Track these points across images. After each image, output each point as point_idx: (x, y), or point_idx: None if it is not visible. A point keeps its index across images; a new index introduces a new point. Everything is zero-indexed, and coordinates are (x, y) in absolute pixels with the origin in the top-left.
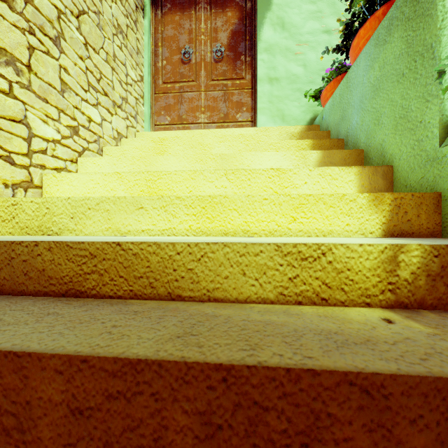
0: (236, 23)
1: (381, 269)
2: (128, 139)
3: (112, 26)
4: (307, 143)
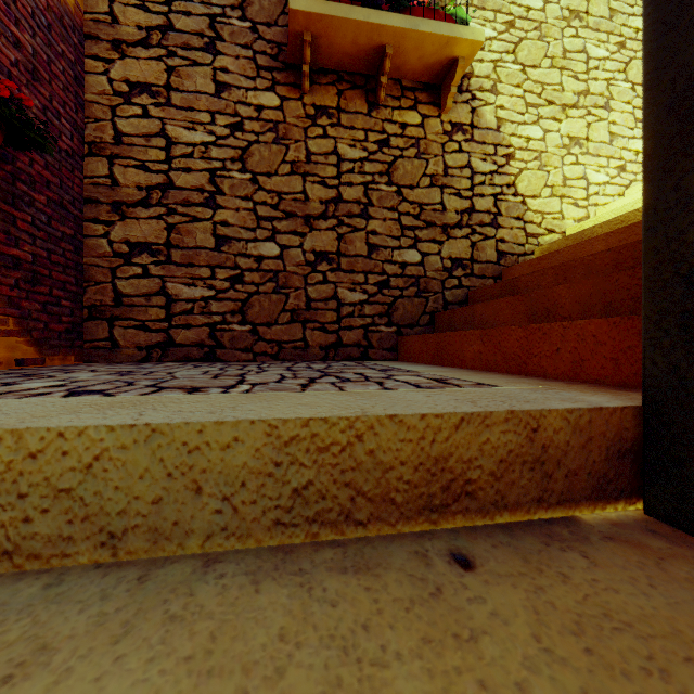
0: None
1: None
2: None
3: None
4: None
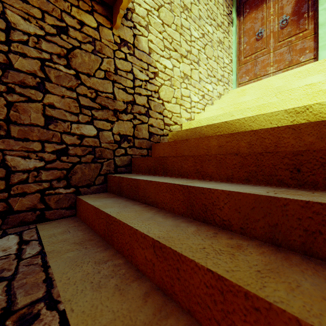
0: None
1: None
2: (224, 95)
3: (217, 42)
4: None
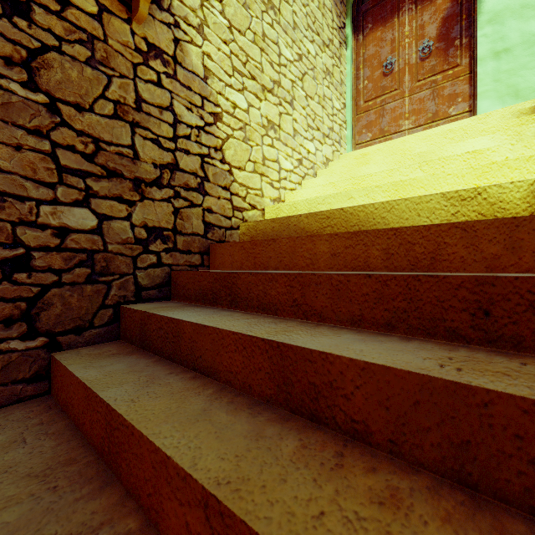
0: (449, 7)
1: (530, 197)
2: (334, 162)
3: (322, 72)
4: (534, 118)
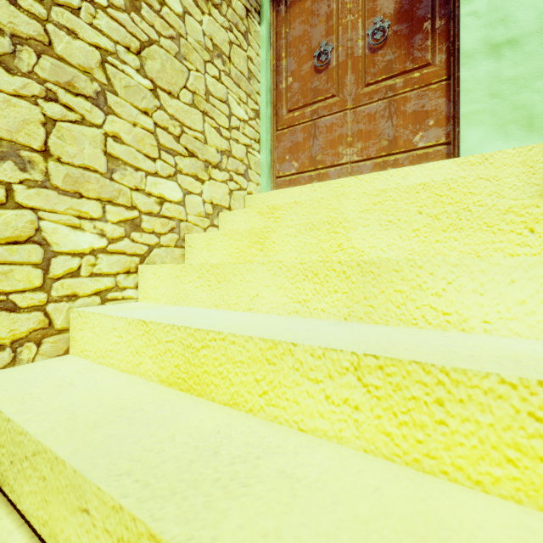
0: None
1: None
2: (227, 213)
3: (203, 50)
4: None
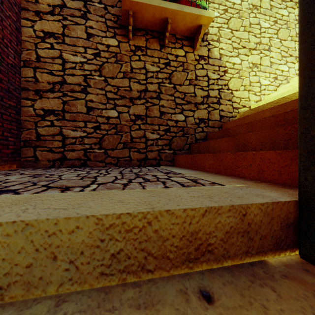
0: None
1: None
2: None
3: (294, 21)
4: None
